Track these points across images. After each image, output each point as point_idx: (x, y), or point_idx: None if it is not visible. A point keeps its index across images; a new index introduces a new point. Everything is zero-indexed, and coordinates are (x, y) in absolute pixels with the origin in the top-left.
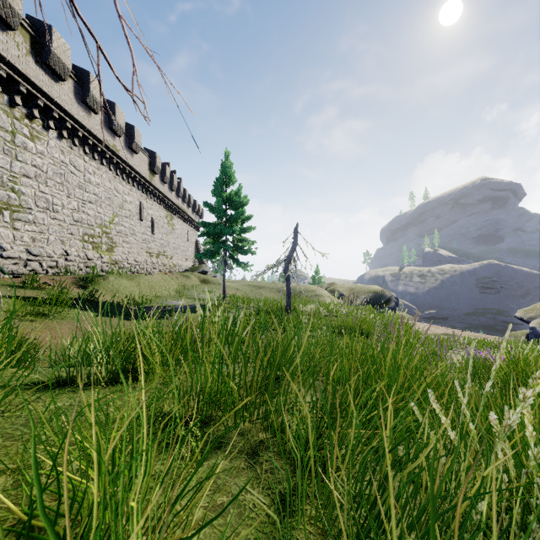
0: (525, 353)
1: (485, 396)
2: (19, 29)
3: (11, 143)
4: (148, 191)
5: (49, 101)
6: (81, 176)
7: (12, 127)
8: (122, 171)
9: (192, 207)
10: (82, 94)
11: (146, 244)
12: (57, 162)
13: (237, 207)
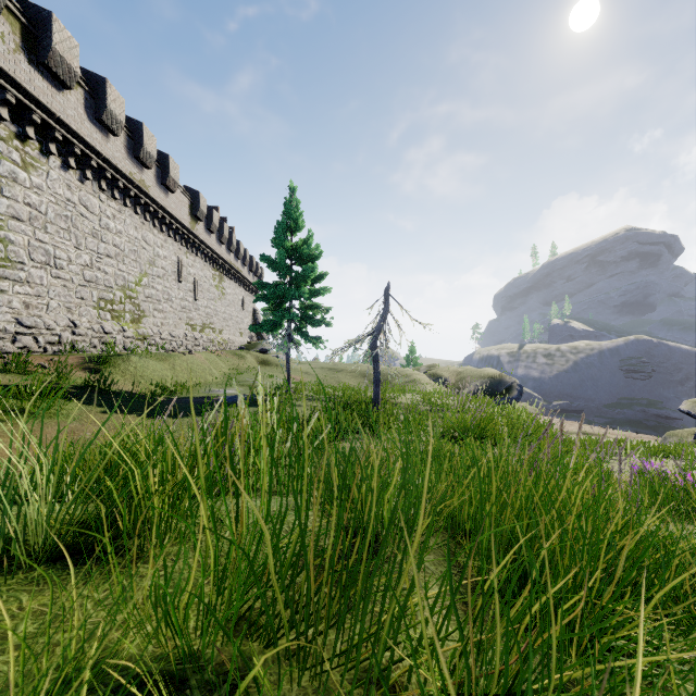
0: None
1: None
2: (5, 15)
3: None
4: (188, 244)
5: (49, 116)
6: (95, 221)
7: None
8: (153, 216)
9: (249, 266)
10: (96, 109)
11: (186, 313)
12: (62, 200)
13: (306, 262)
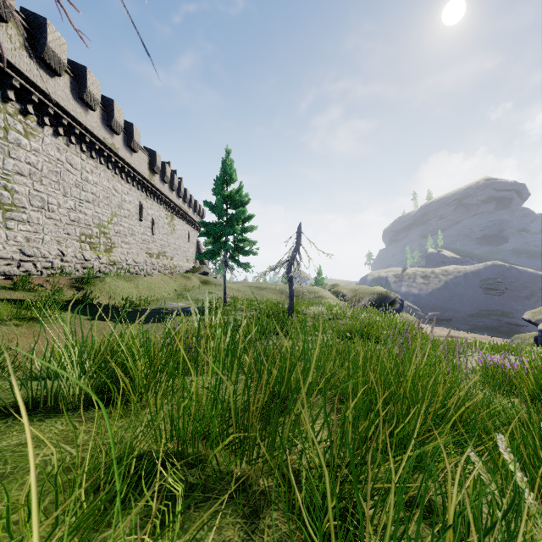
0: None
1: None
2: (12, 22)
3: (3, 140)
4: (147, 191)
5: (44, 97)
6: (78, 175)
7: (4, 123)
8: (121, 170)
9: (193, 208)
10: (78, 90)
11: (146, 244)
12: (53, 160)
13: (238, 207)
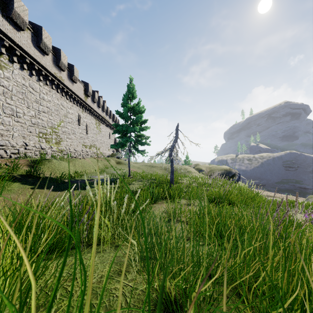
0: None
1: None
2: None
3: None
4: (83, 107)
5: (13, 43)
6: (37, 95)
7: None
8: (66, 94)
9: (112, 118)
10: (37, 41)
11: (82, 140)
12: (20, 84)
13: (137, 114)
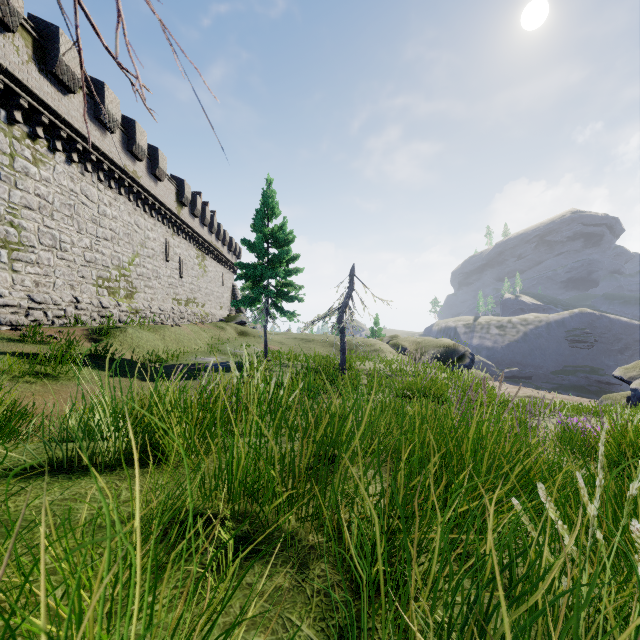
0: (634, 423)
1: (629, 502)
2: (19, 31)
3: (9, 168)
4: (175, 227)
5: (55, 118)
6: (94, 208)
7: (10, 149)
8: (144, 202)
9: (228, 246)
10: (95, 110)
11: (173, 289)
12: (66, 191)
13: (281, 245)
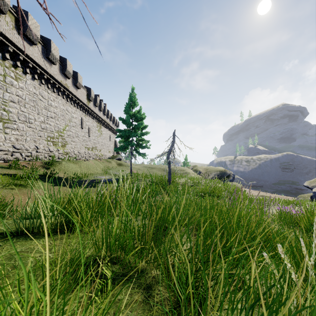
0: None
1: None
2: (8, 13)
3: (3, 82)
4: (86, 111)
5: (26, 57)
6: (46, 102)
7: (4, 72)
8: (71, 99)
9: (112, 121)
10: (46, 53)
11: (85, 142)
12: (31, 93)
13: (139, 120)
